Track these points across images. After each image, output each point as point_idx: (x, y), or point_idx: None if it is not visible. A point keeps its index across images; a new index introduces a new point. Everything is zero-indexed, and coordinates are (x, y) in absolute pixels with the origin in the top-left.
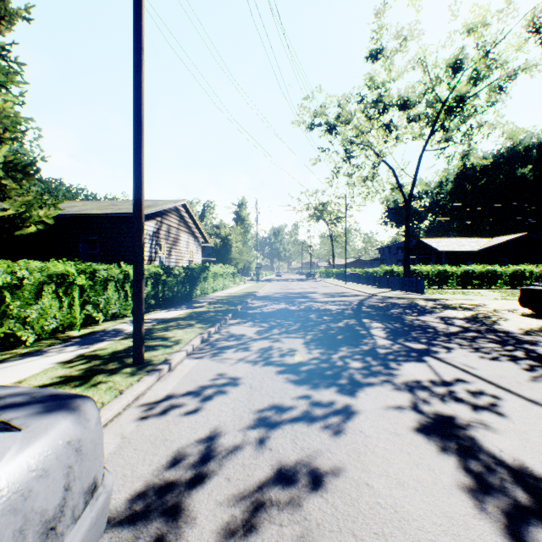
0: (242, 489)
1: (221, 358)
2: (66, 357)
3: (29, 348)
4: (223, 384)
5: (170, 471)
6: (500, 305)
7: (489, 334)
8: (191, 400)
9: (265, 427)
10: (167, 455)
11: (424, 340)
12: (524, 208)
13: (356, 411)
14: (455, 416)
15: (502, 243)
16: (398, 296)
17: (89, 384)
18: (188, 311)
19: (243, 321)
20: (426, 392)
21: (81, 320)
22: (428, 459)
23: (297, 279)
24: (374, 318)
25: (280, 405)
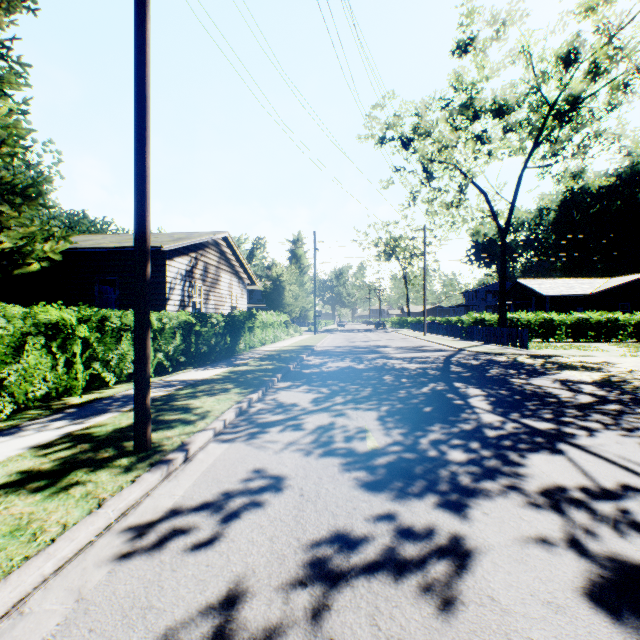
0: None
1: (261, 441)
2: (46, 438)
3: (7, 422)
4: (261, 487)
5: None
6: (634, 364)
7: (639, 408)
8: (207, 518)
9: (322, 582)
10: None
11: (549, 416)
12: None
13: (475, 549)
14: None
15: (623, 284)
16: (494, 352)
17: (58, 486)
18: (226, 370)
19: (296, 384)
20: (582, 511)
21: (84, 383)
22: None
23: (364, 330)
24: (469, 381)
25: (347, 532)
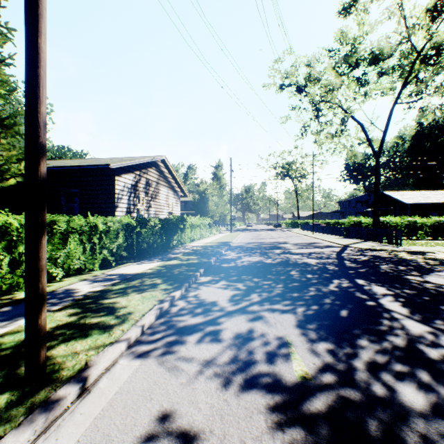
0: None
1: (175, 359)
2: None
3: None
4: None
5: None
6: None
7: None
8: None
9: None
10: None
11: None
12: None
13: None
14: None
15: None
16: (375, 248)
17: None
18: (159, 264)
19: (215, 279)
20: None
21: None
22: None
23: (266, 229)
24: (369, 277)
25: None
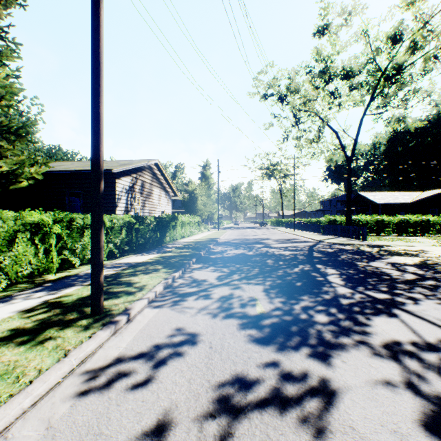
0: None
1: (182, 307)
2: (29, 305)
3: (3, 292)
4: (181, 341)
5: None
6: None
7: None
8: (143, 364)
9: (227, 415)
10: None
11: (385, 289)
12: None
13: (338, 389)
14: None
15: (433, 196)
16: (343, 243)
17: (37, 340)
18: (157, 255)
19: (205, 266)
20: (414, 360)
21: (57, 265)
22: None
23: (252, 227)
24: (327, 263)
25: (244, 376)
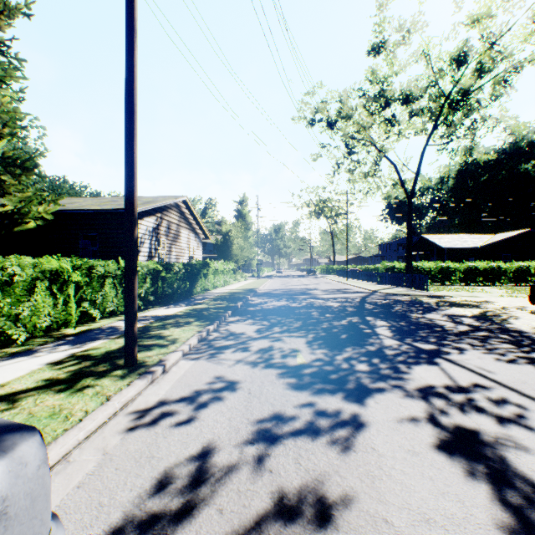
0: (236, 525)
1: (219, 359)
2: (56, 358)
3: (21, 347)
4: (220, 388)
5: (154, 499)
6: (508, 302)
7: (501, 334)
8: (184, 407)
9: (264, 442)
10: (151, 477)
11: (433, 340)
12: (527, 204)
13: (367, 423)
14: (479, 430)
15: (506, 239)
16: (401, 293)
17: (75, 388)
18: (187, 308)
19: (243, 318)
20: (442, 400)
21: (77, 317)
22: (455, 487)
23: (298, 276)
24: (378, 315)
25: (281, 414)
